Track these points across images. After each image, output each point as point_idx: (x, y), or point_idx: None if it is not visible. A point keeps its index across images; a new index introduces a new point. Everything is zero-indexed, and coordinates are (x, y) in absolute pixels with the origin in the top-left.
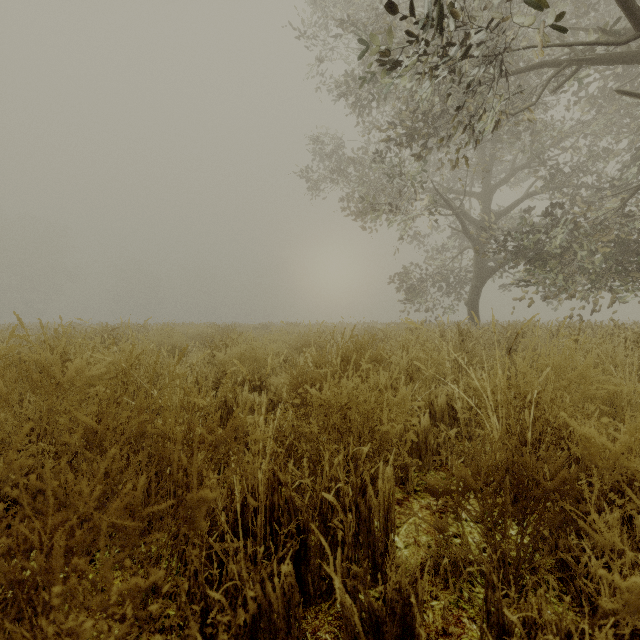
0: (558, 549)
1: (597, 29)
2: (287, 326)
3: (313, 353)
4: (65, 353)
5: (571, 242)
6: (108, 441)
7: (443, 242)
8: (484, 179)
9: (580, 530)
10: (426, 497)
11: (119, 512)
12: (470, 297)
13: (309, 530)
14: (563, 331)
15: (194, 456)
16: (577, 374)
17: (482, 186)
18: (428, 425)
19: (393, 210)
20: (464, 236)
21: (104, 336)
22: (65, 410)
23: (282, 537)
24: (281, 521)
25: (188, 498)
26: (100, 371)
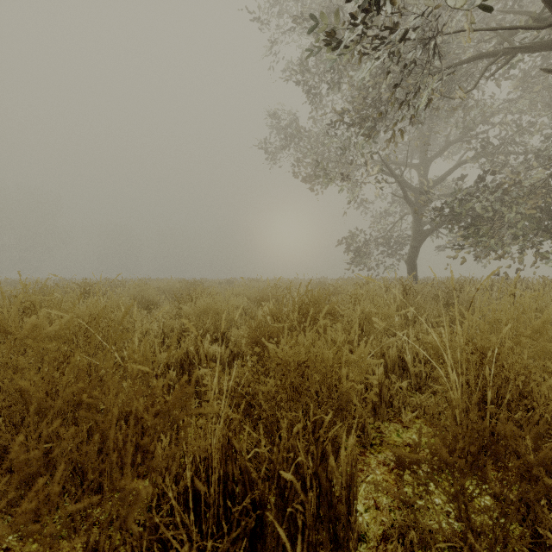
0: (535, 524)
1: (527, 14)
2: (248, 281)
3: (271, 306)
4: (35, 307)
5: (500, 207)
6: (31, 416)
7: (385, 208)
8: (422, 152)
9: (548, 495)
10: (382, 451)
11: (29, 514)
12: (409, 256)
13: (265, 504)
14: (496, 286)
15: (129, 436)
16: (532, 329)
17: (420, 158)
18: (382, 378)
19: (342, 179)
20: (403, 202)
21: (83, 290)
22: (17, 368)
23: (236, 514)
24: (235, 493)
25: (121, 486)
26: (57, 327)
